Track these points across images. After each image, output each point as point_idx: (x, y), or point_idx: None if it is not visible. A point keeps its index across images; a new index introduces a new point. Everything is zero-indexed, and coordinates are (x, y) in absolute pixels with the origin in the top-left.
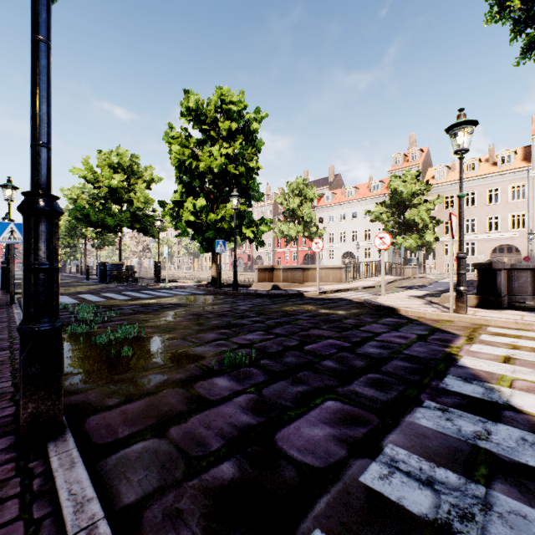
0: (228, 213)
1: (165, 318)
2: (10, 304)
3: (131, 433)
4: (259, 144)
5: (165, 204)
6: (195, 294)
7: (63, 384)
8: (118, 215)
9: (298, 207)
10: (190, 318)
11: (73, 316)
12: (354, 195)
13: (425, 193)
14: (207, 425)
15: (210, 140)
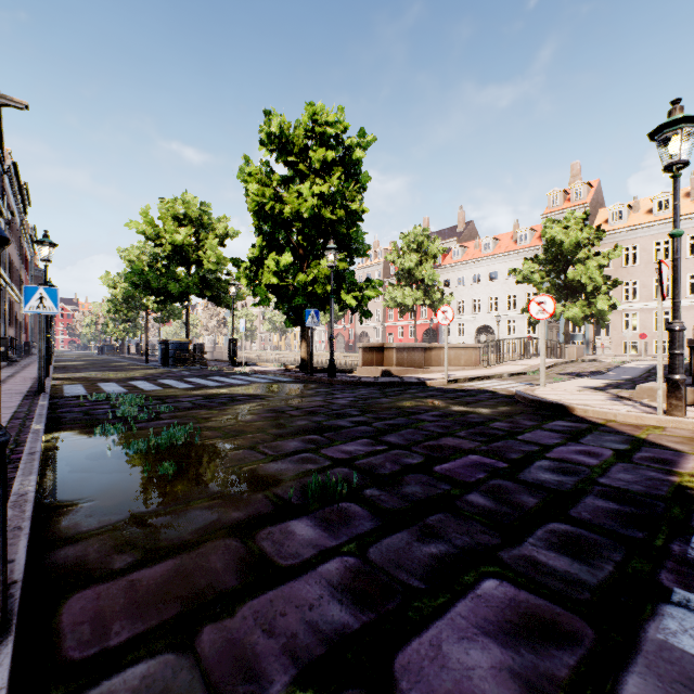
0: (322, 273)
1: (232, 415)
2: (39, 393)
3: (133, 636)
4: (364, 179)
5: (241, 263)
6: (278, 382)
7: (59, 524)
8: (184, 279)
9: (415, 267)
10: (266, 417)
11: (110, 411)
12: (493, 248)
13: (596, 243)
14: (269, 624)
15: (298, 177)
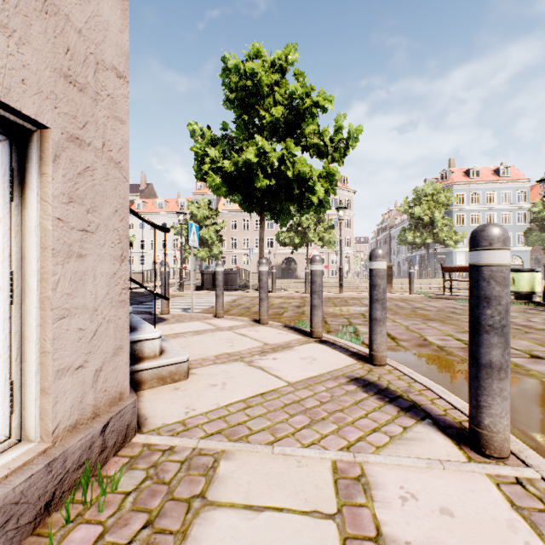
0: None
1: None
2: None
3: None
4: None
5: None
6: None
7: None
8: None
9: None
10: None
11: None
12: (165, 207)
13: (215, 217)
14: None
15: None
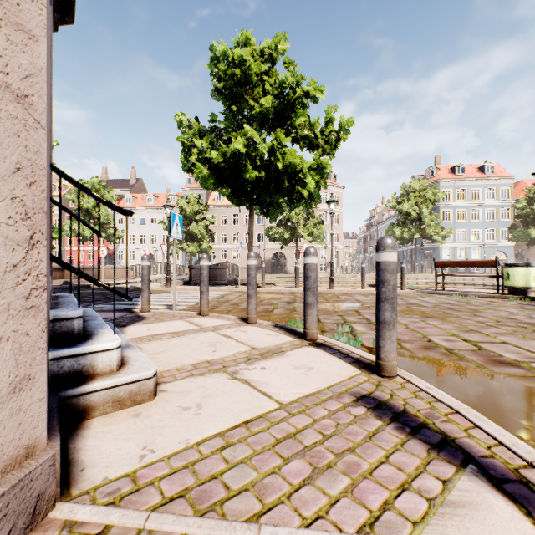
0: None
1: None
2: None
3: None
4: None
5: None
6: None
7: None
8: None
9: (93, 207)
10: None
11: None
12: (154, 202)
13: (205, 212)
14: None
15: None
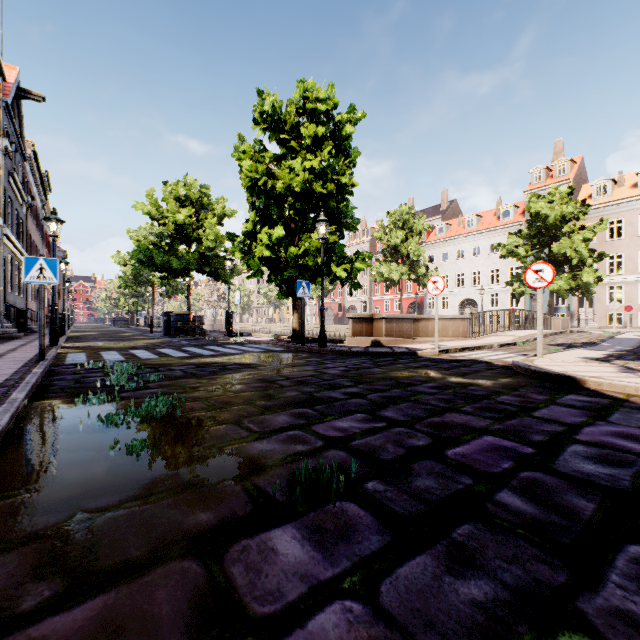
0: (313, 245)
1: (221, 384)
2: (39, 361)
3: None
4: (354, 155)
5: (235, 237)
6: (270, 351)
7: None
8: (185, 256)
9: (401, 243)
10: (255, 387)
11: (98, 379)
12: (476, 225)
13: (581, 217)
14: None
15: (290, 155)
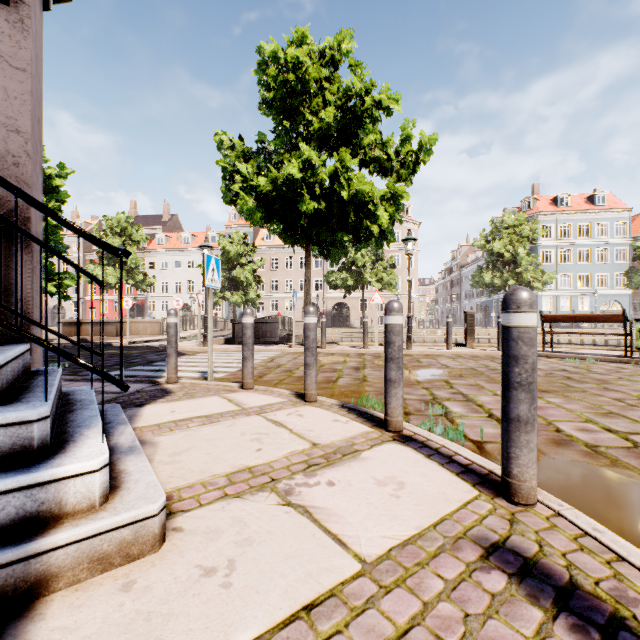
0: None
1: None
2: None
3: None
4: (64, 196)
5: None
6: None
7: None
8: None
9: None
10: None
11: None
12: (192, 242)
13: (252, 254)
14: None
15: None
